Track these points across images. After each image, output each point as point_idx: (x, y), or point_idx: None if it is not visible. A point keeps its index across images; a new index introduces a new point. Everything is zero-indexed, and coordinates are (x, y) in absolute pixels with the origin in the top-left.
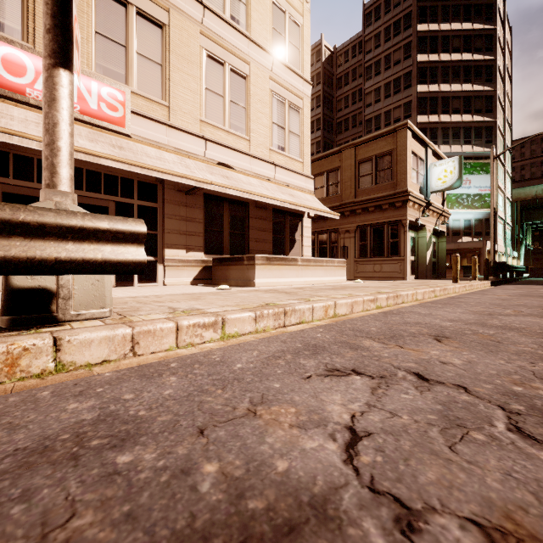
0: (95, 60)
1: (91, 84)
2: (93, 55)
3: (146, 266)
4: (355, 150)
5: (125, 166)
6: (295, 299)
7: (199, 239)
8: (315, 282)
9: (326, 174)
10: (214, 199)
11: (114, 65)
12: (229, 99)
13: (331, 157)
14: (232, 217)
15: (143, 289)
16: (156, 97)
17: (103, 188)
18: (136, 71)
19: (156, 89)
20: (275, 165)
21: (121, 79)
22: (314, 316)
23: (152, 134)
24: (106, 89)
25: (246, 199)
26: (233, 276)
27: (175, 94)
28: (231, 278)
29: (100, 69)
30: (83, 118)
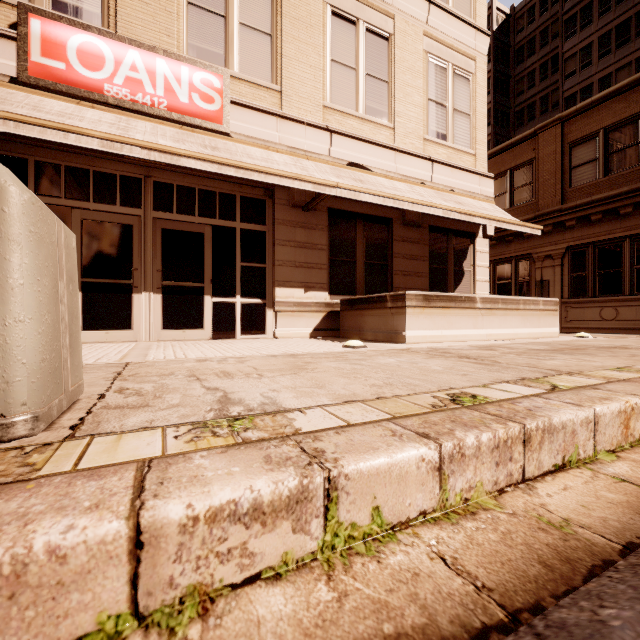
0: (187, 40)
1: (180, 70)
2: (185, 34)
3: (251, 312)
4: (564, 128)
5: (214, 167)
6: (515, 382)
7: (322, 273)
8: (504, 337)
9: (509, 174)
10: (342, 217)
11: (211, 44)
12: (364, 72)
13: (518, 147)
14: (367, 241)
15: (240, 344)
16: (264, 80)
17: (197, 209)
18: (238, 48)
19: (264, 69)
20: (432, 162)
21: (219, 61)
22: (598, 440)
23: (258, 130)
24: (199, 75)
25: (388, 214)
26: (370, 325)
27: (289, 73)
28: (366, 329)
29: (193, 52)
30: (171, 116)
